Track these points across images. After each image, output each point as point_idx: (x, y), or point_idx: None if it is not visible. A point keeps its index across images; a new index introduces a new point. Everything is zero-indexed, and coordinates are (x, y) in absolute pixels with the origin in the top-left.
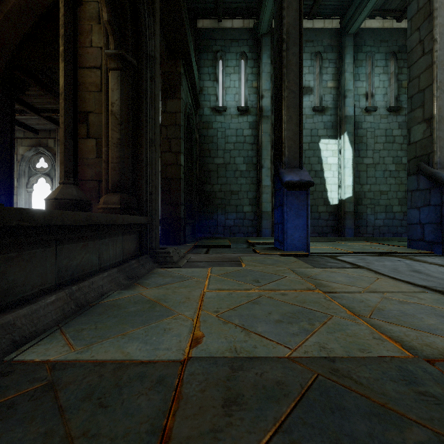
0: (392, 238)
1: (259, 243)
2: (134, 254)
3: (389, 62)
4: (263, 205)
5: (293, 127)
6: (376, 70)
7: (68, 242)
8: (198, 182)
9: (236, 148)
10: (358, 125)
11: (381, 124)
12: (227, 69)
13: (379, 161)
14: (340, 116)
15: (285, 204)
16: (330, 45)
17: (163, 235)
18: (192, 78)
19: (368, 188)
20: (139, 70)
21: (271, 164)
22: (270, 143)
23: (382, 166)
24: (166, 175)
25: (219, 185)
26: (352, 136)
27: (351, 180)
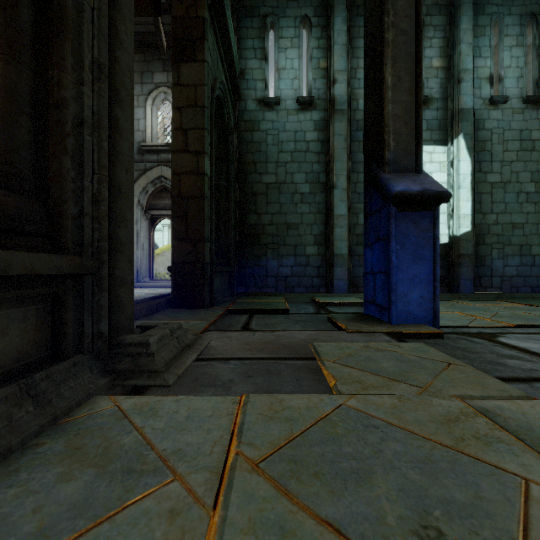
0: (539, 296)
1: (332, 303)
2: (24, 364)
3: (526, 28)
4: (335, 245)
5: (405, 96)
6: (506, 41)
7: None
8: (238, 210)
9: (294, 160)
10: (478, 124)
11: (513, 122)
12: (282, 42)
13: (510, 179)
14: (453, 110)
15: (393, 236)
16: (436, 4)
17: (174, 292)
18: (226, 42)
19: (493, 219)
20: None
21: (348, 183)
22: (346, 151)
23: (515, 186)
24: (179, 192)
25: (269, 215)
26: (470, 139)
27: (469, 207)
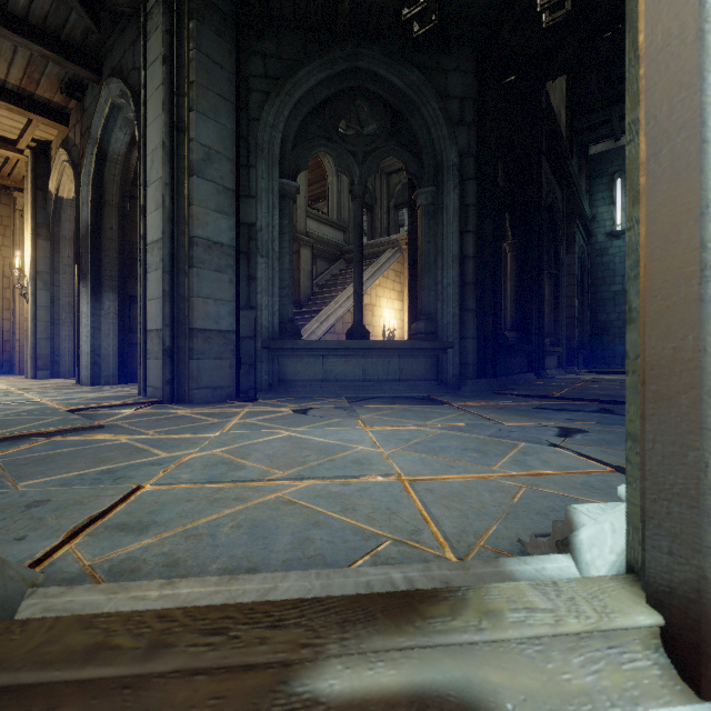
0: None
1: None
2: (556, 367)
3: None
4: None
5: None
6: None
7: (547, 357)
8: (590, 312)
9: None
10: None
11: None
12: None
13: None
14: None
15: None
16: None
17: None
18: (584, 223)
19: None
20: (557, 275)
21: None
22: None
23: None
24: None
25: (616, 313)
26: None
27: None
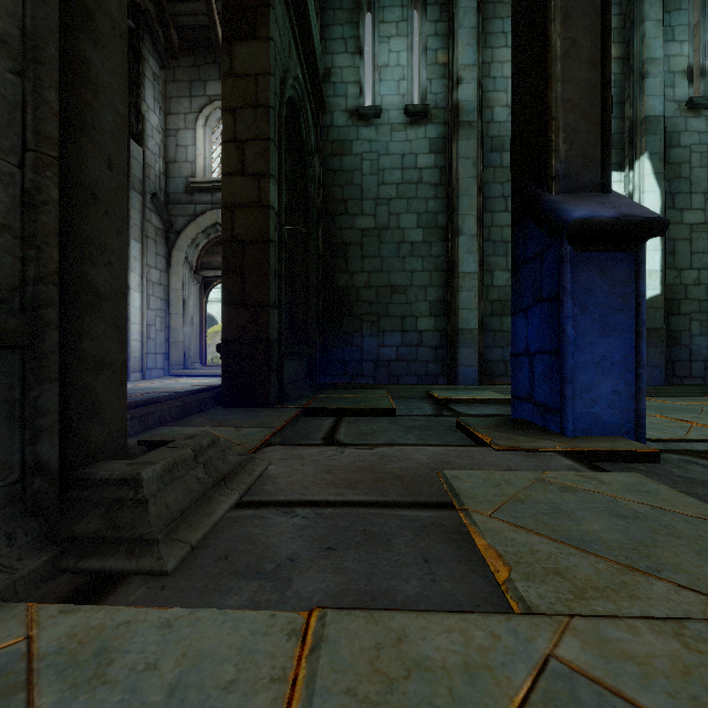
0: None
1: (459, 400)
2: None
3: None
4: (460, 316)
5: (583, 71)
6: None
7: None
8: (322, 267)
9: (401, 195)
10: (671, 138)
11: None
12: (383, 28)
13: None
14: (632, 119)
15: (569, 292)
16: None
17: (225, 383)
18: (303, 20)
19: (693, 277)
20: None
21: (478, 227)
22: (475, 180)
23: None
24: (232, 234)
25: (366, 274)
26: (659, 161)
27: (658, 259)
